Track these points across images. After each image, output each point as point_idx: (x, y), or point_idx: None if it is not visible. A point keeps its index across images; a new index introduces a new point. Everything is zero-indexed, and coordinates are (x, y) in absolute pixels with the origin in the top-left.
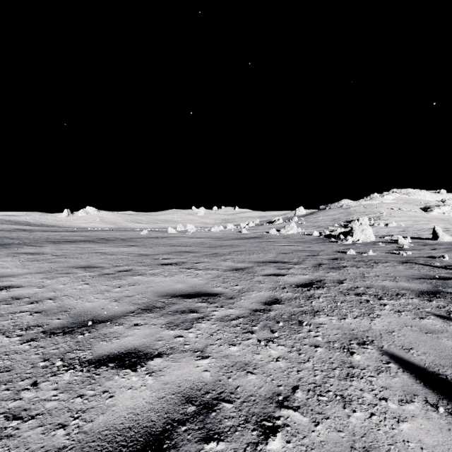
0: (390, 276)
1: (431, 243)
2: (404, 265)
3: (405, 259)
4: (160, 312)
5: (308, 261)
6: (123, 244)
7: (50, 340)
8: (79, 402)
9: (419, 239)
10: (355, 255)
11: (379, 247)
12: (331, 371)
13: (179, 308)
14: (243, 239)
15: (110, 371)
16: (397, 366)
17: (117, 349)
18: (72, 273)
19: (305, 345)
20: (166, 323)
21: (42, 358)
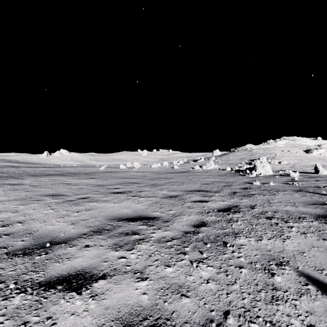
0: (290, 202)
1: (314, 176)
2: (298, 193)
3: (298, 188)
4: (108, 234)
5: (225, 190)
6: (86, 176)
7: (11, 261)
8: None
9: (305, 173)
10: (260, 185)
11: (276, 179)
12: (257, 293)
13: (123, 230)
14: (175, 173)
15: (57, 295)
16: (315, 288)
17: (67, 270)
18: (42, 200)
19: (231, 265)
20: (112, 244)
21: None
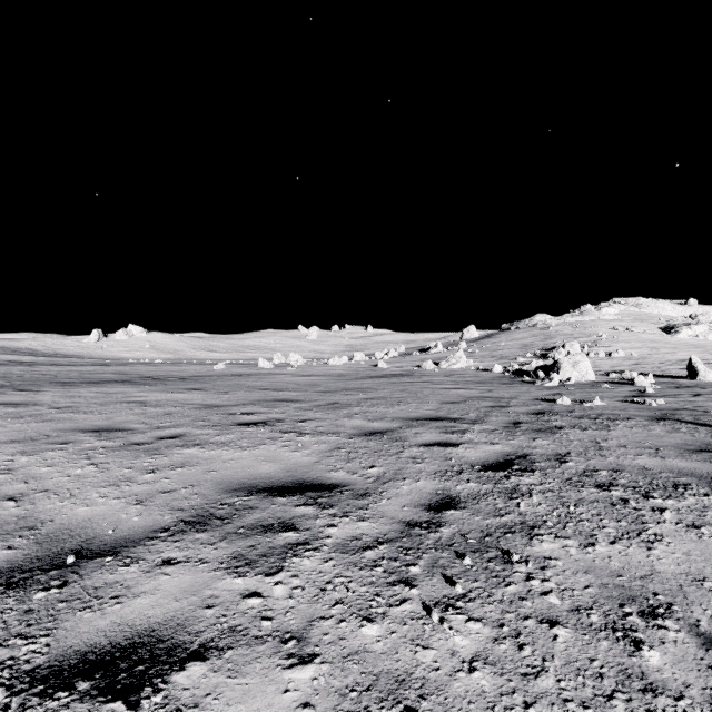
0: (647, 446)
1: (688, 384)
2: (662, 425)
3: (659, 413)
4: (222, 529)
5: (495, 417)
6: (181, 386)
7: None
8: None
9: (666, 377)
10: (571, 405)
11: (606, 391)
12: (605, 704)
13: (260, 519)
14: (380, 378)
15: (74, 710)
16: None
17: (110, 633)
18: (73, 443)
19: (527, 618)
20: (229, 557)
21: None
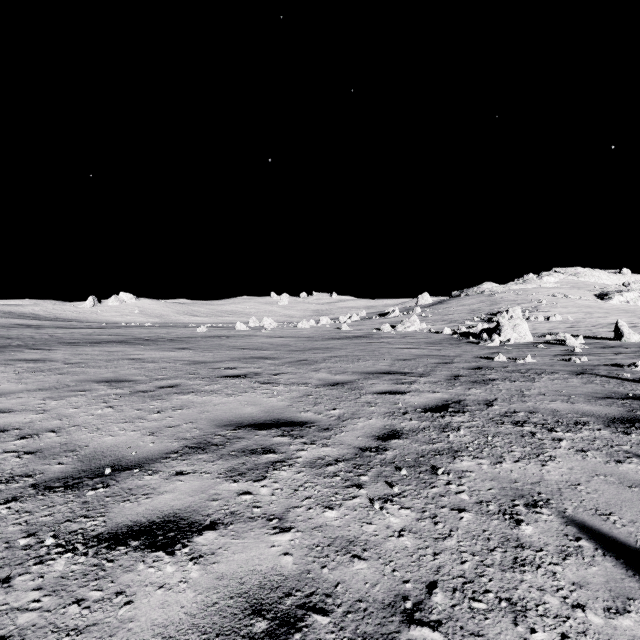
0: (562, 394)
1: (614, 344)
2: (579, 378)
3: (580, 368)
4: (218, 452)
5: (440, 372)
6: (171, 346)
7: (42, 499)
8: (74, 614)
9: (596, 338)
10: (506, 362)
11: (540, 351)
12: (488, 554)
13: (246, 445)
14: (343, 339)
15: (131, 555)
16: (593, 546)
17: (146, 515)
18: (90, 390)
19: (443, 507)
20: (226, 470)
21: (24, 531)
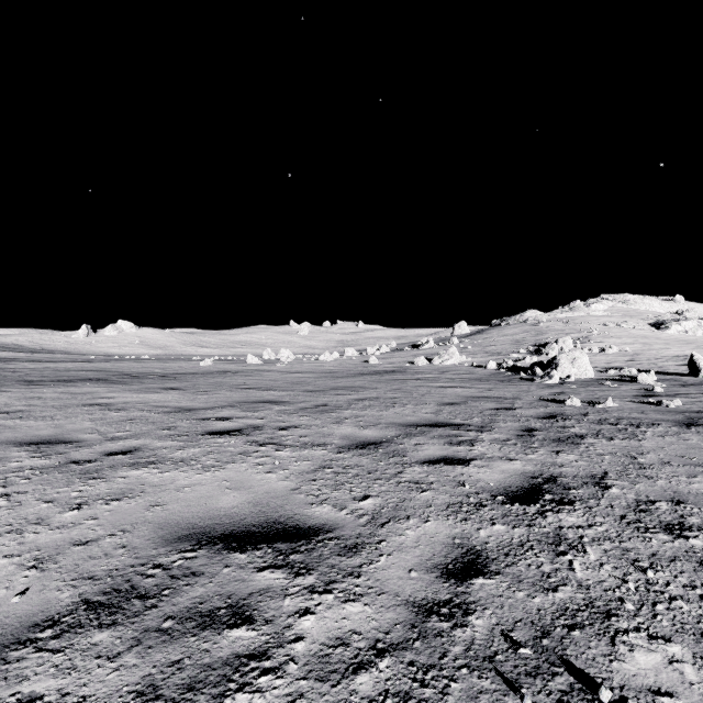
0: (695, 463)
1: (692, 381)
2: (696, 433)
3: (683, 417)
4: (138, 622)
5: (503, 423)
6: (159, 385)
7: None
8: None
9: (666, 374)
10: (582, 407)
11: (611, 390)
12: None
13: (201, 597)
14: (372, 375)
15: None
16: None
17: None
18: None
19: None
20: (132, 692)
21: None
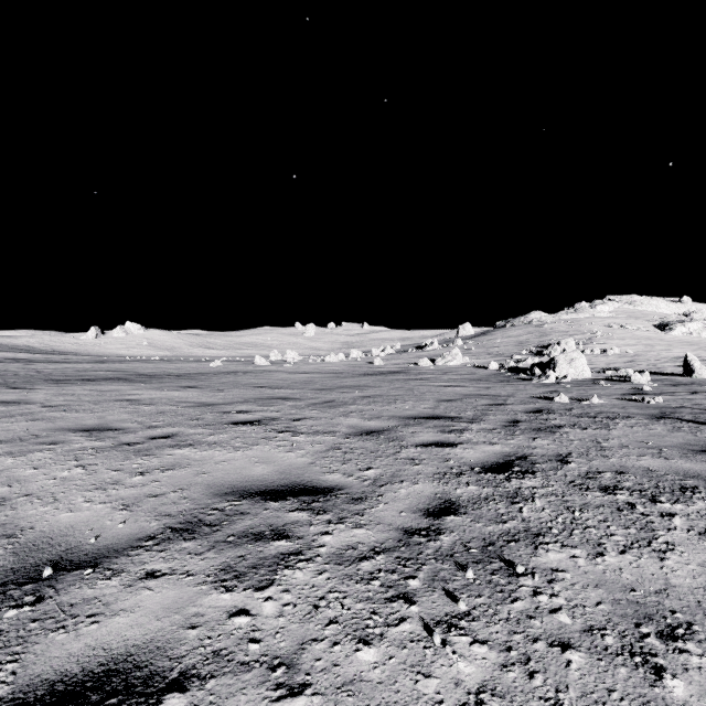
0: (649, 446)
1: (684, 381)
2: (662, 424)
3: (658, 411)
4: (210, 537)
5: (493, 416)
6: (176, 383)
7: None
8: None
9: (662, 374)
10: (569, 403)
11: (603, 389)
12: None
13: (251, 526)
14: (376, 375)
15: None
16: None
17: (83, 658)
18: (62, 443)
19: (536, 640)
20: (217, 569)
21: None
